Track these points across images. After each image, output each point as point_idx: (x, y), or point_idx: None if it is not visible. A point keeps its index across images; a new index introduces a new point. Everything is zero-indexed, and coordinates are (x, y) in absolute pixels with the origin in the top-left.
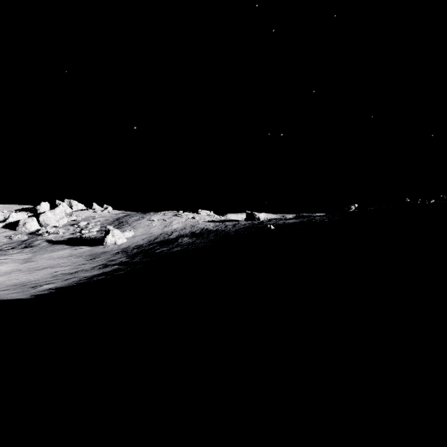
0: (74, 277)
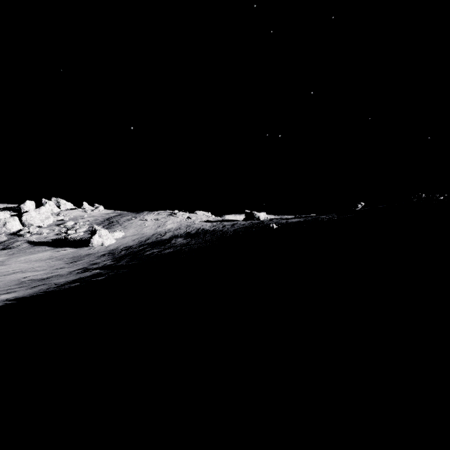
0: (43, 284)
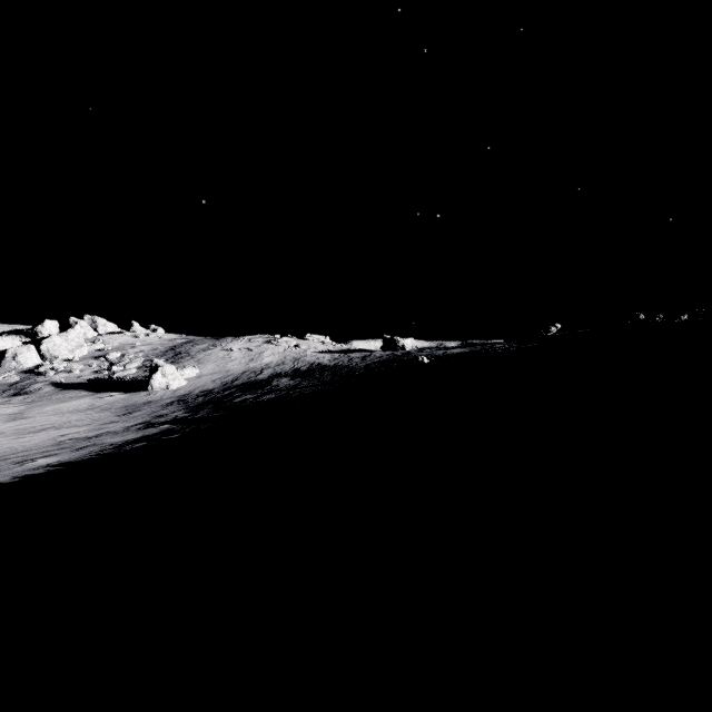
0: (93, 445)
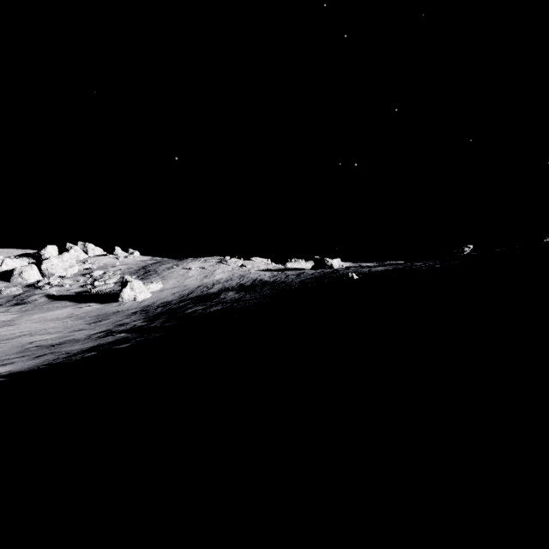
0: (50, 353)
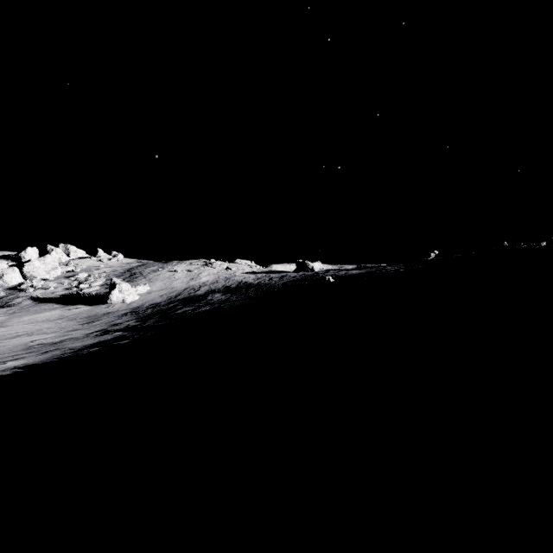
0: (56, 349)
